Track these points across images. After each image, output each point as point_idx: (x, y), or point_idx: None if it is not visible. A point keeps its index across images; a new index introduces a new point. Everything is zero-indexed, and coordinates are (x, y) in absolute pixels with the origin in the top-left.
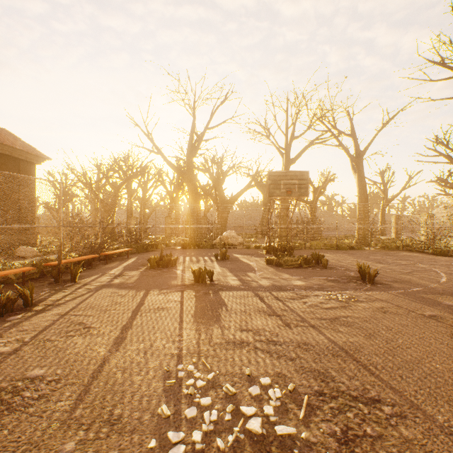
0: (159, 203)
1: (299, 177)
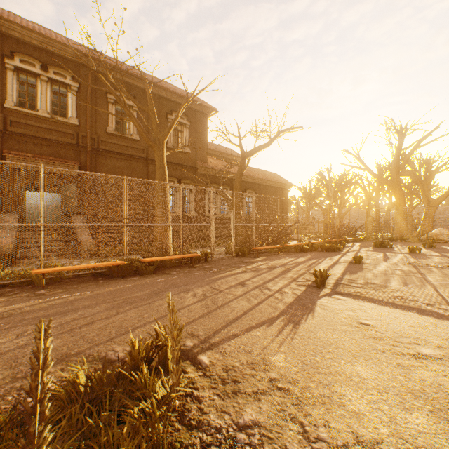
0: (354, 203)
1: None
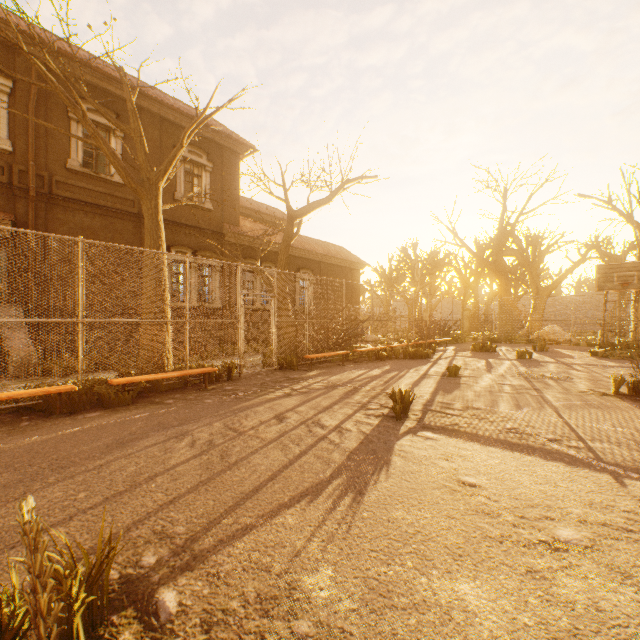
0: (447, 291)
1: (639, 268)
